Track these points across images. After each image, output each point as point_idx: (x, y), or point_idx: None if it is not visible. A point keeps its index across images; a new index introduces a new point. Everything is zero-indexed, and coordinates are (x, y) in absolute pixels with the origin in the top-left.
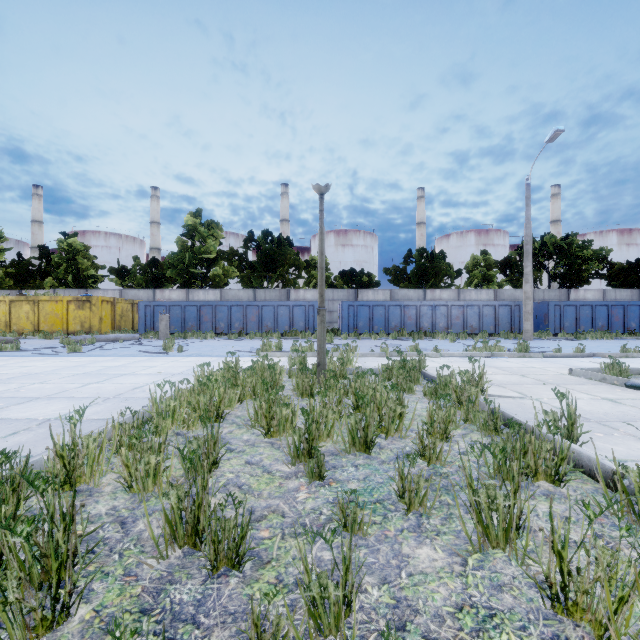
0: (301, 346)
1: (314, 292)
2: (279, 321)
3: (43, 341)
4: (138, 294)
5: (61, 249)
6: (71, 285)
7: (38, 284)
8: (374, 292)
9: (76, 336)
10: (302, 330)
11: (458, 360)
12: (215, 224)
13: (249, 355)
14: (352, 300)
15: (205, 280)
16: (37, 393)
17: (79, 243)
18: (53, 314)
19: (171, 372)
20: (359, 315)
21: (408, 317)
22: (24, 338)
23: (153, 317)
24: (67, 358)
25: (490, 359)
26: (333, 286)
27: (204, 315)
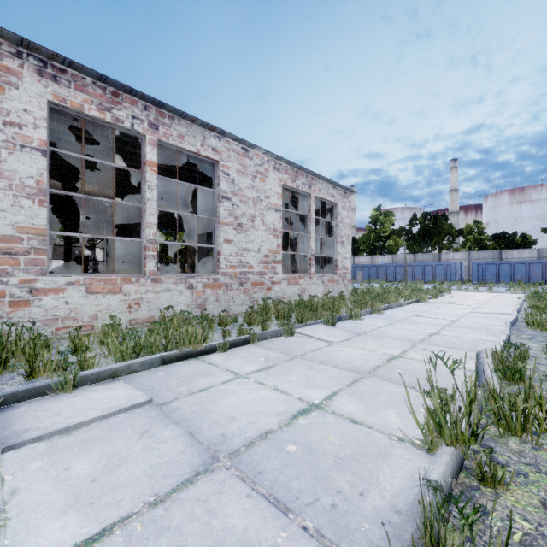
0: (417, 285)
1: (461, 254)
2: (425, 275)
3: None
4: None
5: None
6: None
7: None
8: (519, 251)
9: None
10: (441, 280)
11: (494, 293)
12: (389, 213)
13: (384, 284)
14: (496, 258)
15: (383, 248)
16: None
17: None
18: None
19: None
20: (487, 271)
21: (533, 272)
22: None
23: (354, 272)
24: None
25: (517, 294)
26: (483, 247)
27: (380, 271)
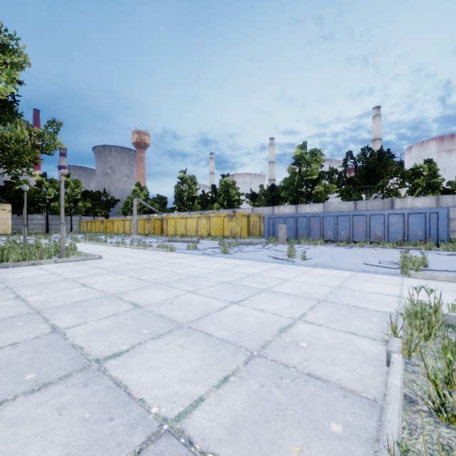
0: None
1: (425, 199)
2: (390, 230)
3: (211, 242)
4: (262, 210)
5: (221, 185)
6: (226, 207)
7: (211, 207)
8: None
9: (227, 240)
10: (420, 240)
11: None
12: (317, 151)
13: None
14: None
15: (309, 197)
16: (183, 313)
17: (230, 180)
18: (216, 225)
19: (312, 295)
20: None
21: None
22: (203, 239)
23: (273, 226)
24: (219, 259)
25: None
26: (449, 192)
27: (312, 224)
